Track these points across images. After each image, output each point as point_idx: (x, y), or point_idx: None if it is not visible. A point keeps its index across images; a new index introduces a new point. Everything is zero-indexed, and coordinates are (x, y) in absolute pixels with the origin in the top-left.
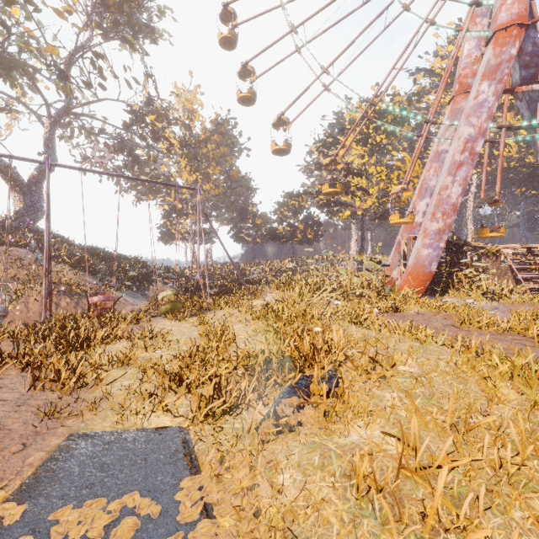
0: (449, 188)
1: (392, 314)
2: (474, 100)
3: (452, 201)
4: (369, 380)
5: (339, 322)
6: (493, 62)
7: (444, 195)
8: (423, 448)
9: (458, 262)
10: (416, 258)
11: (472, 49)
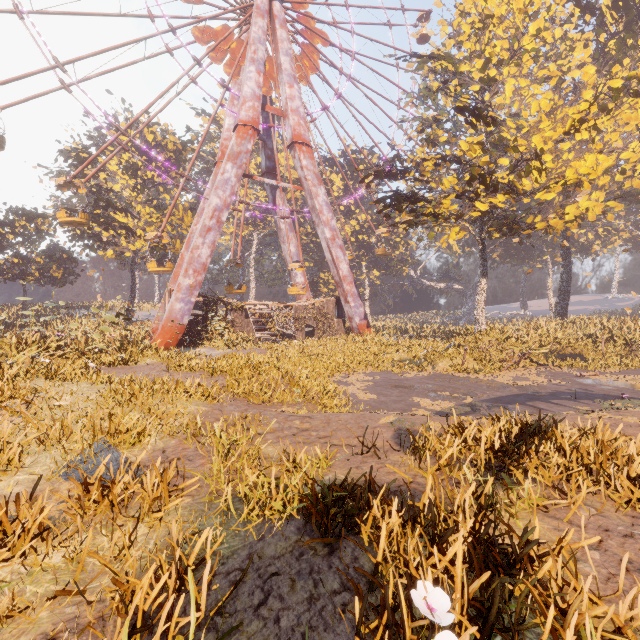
0: (200, 248)
1: (121, 367)
2: (222, 176)
3: (203, 261)
4: (19, 418)
5: (34, 379)
6: (236, 149)
7: (196, 254)
8: (5, 436)
9: (213, 315)
10: (170, 312)
11: (232, 125)
